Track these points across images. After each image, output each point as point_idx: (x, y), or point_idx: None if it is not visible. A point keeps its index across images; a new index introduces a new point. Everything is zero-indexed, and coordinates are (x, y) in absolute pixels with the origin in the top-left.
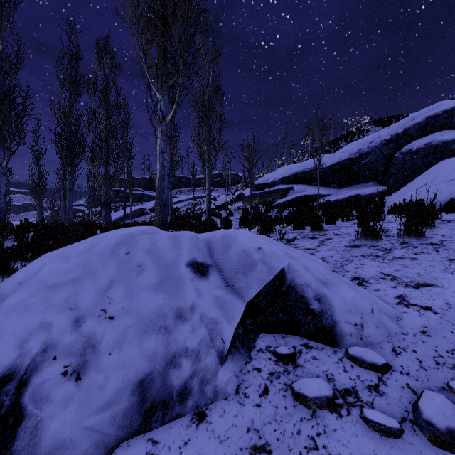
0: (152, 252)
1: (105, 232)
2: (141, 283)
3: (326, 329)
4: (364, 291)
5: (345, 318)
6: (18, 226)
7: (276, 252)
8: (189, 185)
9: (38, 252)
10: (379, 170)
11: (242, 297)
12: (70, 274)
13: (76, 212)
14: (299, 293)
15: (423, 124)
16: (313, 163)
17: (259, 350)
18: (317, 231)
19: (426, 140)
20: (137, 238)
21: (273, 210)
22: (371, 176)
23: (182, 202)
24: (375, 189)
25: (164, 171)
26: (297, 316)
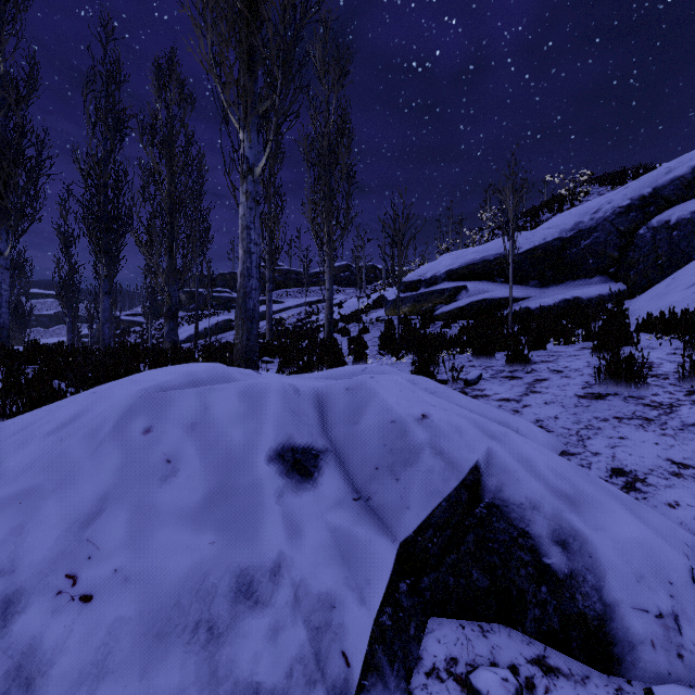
0: (199, 427)
1: (150, 365)
2: (166, 503)
3: (588, 623)
4: (657, 516)
5: (633, 597)
6: (21, 352)
7: (460, 424)
8: (301, 284)
9: (28, 404)
10: (611, 258)
11: (388, 528)
12: (18, 482)
13: (131, 326)
14: (516, 523)
15: (687, 179)
16: (498, 247)
17: (431, 673)
18: (518, 364)
19: (694, 205)
20: (172, 396)
21: (434, 323)
22: (597, 267)
23: (290, 309)
24: (606, 288)
25: (251, 261)
26: (514, 579)
